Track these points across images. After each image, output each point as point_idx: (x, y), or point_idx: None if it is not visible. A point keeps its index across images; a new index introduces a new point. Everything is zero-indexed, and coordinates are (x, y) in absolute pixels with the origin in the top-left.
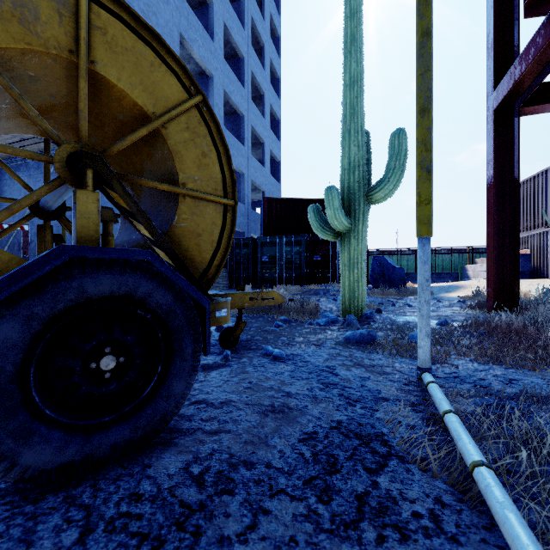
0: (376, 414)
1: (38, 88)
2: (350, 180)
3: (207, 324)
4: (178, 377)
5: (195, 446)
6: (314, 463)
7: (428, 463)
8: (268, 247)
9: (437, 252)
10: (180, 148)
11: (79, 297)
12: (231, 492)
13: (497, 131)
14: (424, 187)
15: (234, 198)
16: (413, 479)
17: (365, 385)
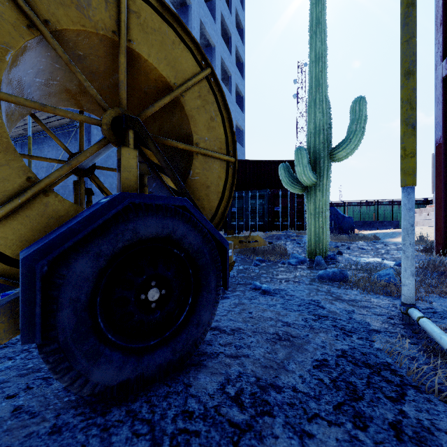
0: (375, 345)
1: (83, 66)
2: (315, 141)
3: (227, 262)
4: (205, 308)
5: (223, 368)
6: (336, 389)
7: (445, 394)
8: (236, 200)
9: (380, 203)
10: (194, 113)
11: (133, 238)
12: (270, 414)
13: (445, 96)
14: (409, 142)
15: (234, 155)
16: (438, 409)
17: (353, 317)
